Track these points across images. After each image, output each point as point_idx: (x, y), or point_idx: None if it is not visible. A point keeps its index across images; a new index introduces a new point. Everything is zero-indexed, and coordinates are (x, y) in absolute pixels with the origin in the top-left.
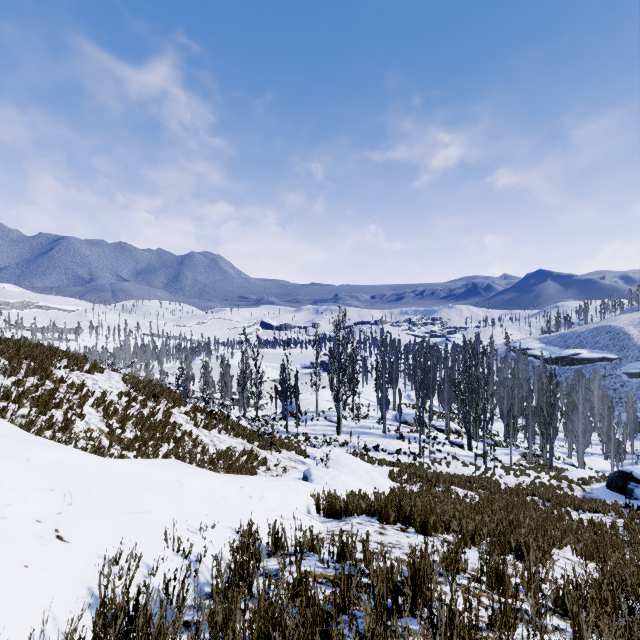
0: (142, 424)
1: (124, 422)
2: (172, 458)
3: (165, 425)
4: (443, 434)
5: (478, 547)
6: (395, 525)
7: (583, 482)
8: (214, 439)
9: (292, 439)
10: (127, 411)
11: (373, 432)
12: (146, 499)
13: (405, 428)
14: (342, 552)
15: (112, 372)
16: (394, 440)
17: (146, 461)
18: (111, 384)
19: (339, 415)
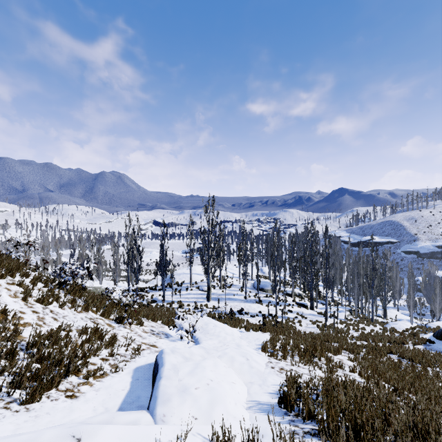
0: None
1: None
2: None
3: None
4: (290, 297)
5: None
6: None
7: (413, 334)
8: (47, 316)
9: (167, 307)
10: None
11: (237, 298)
12: None
13: (261, 294)
14: None
15: None
16: (254, 304)
17: None
18: None
19: (209, 285)
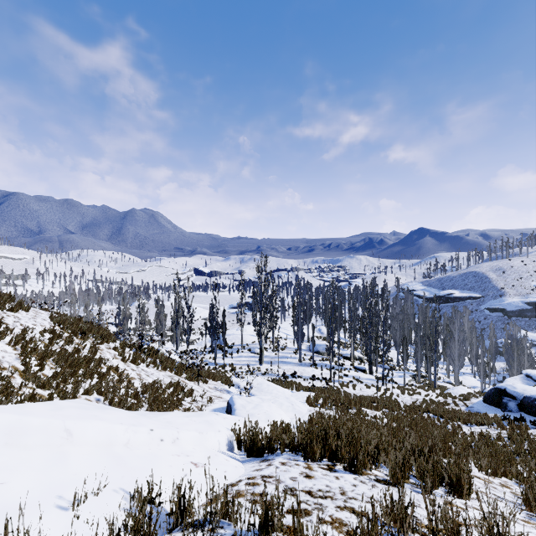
0: (64, 361)
1: (44, 359)
2: (94, 394)
3: (89, 361)
4: (349, 361)
5: (425, 497)
6: (321, 463)
7: (464, 398)
8: (141, 373)
9: (219, 370)
10: (48, 348)
11: (290, 361)
12: (5, 463)
13: (317, 357)
14: (265, 521)
15: (40, 311)
16: (308, 367)
17: (31, 406)
18: (35, 322)
19: (261, 347)
